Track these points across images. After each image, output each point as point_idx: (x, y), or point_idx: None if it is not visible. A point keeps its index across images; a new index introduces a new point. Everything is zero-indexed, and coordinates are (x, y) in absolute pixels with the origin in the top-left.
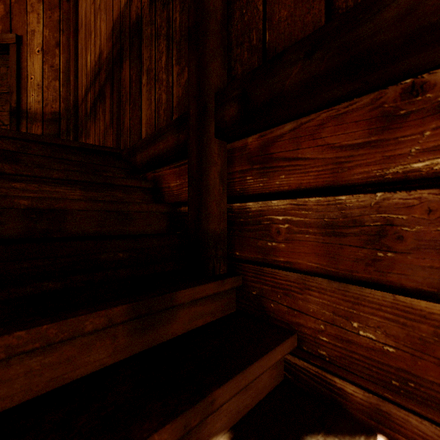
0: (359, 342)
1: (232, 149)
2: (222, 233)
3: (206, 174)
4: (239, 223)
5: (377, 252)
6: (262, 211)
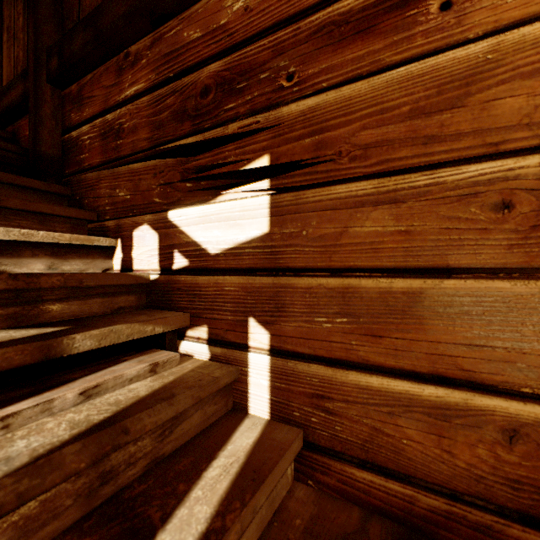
0: (119, 200)
1: (64, 95)
2: (56, 157)
3: (39, 109)
4: (68, 149)
5: (118, 142)
6: (79, 136)
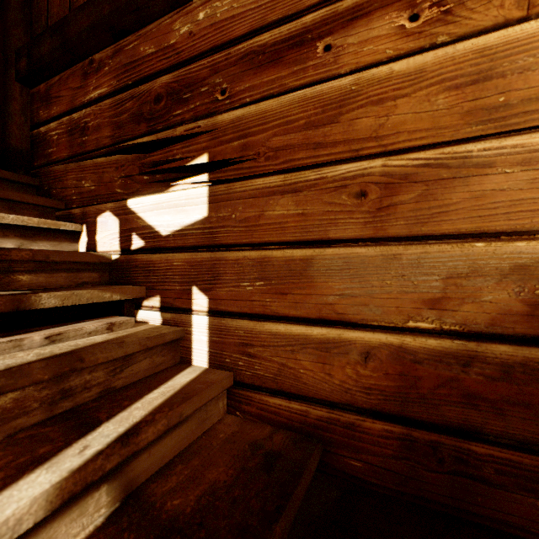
0: (85, 191)
1: (33, 94)
2: (25, 151)
3: (8, 106)
4: (37, 143)
5: (84, 138)
6: (47, 131)
